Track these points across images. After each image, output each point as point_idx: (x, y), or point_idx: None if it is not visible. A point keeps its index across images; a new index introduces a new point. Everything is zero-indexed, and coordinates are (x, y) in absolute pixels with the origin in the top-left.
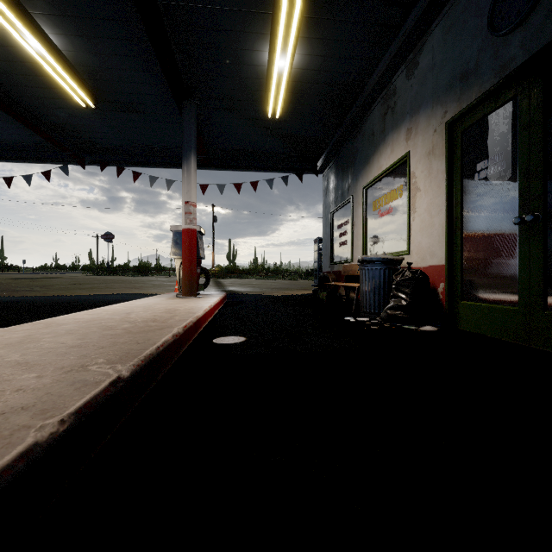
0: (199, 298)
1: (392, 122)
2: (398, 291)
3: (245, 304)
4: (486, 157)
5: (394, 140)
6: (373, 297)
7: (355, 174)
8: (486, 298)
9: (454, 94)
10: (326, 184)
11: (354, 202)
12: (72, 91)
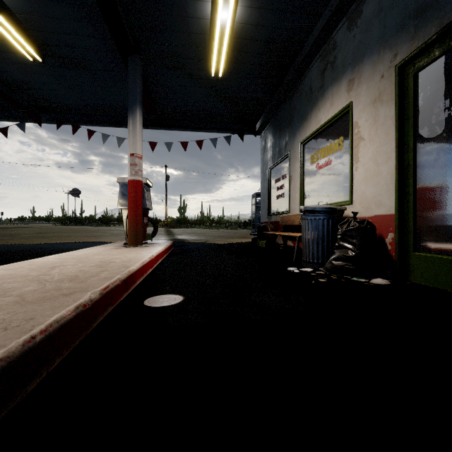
0: (144, 248)
1: (332, 76)
2: (344, 241)
3: (190, 252)
4: (448, 96)
5: (334, 93)
6: (316, 247)
7: (293, 131)
8: (446, 250)
9: (406, 34)
10: (264, 143)
11: (292, 157)
12: (17, 43)
